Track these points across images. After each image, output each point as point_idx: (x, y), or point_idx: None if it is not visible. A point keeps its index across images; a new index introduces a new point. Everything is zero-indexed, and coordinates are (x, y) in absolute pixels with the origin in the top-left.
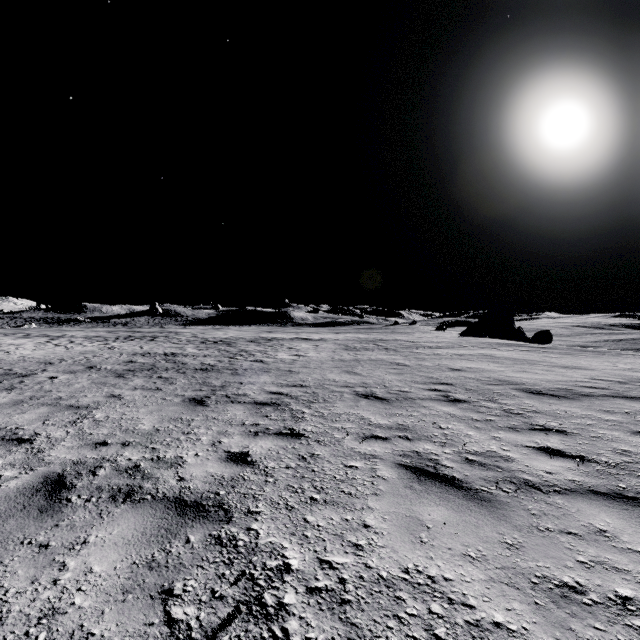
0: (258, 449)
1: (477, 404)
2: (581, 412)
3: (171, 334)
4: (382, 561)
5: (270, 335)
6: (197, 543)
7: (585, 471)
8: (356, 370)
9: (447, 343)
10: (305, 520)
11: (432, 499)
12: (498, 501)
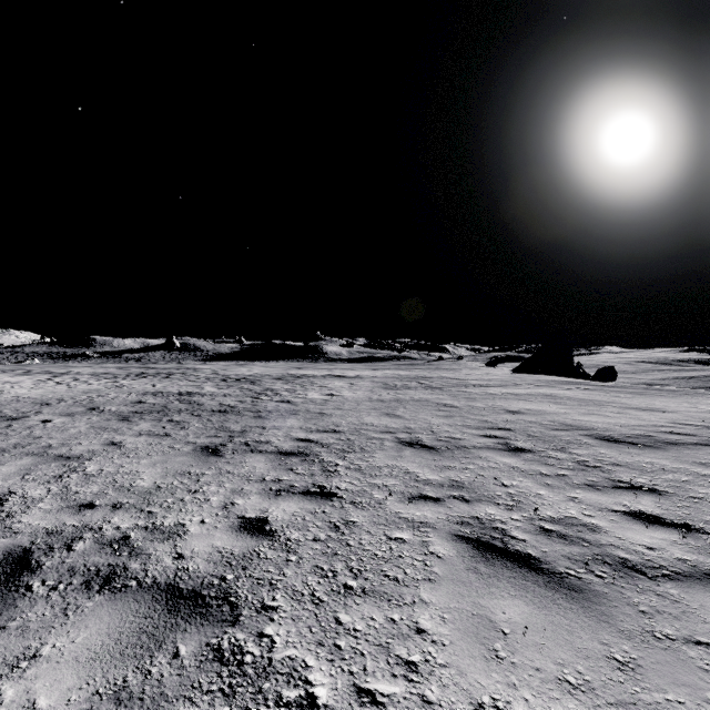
0: (279, 514)
1: (544, 454)
2: (671, 465)
3: (189, 371)
4: (445, 691)
5: (300, 372)
6: (188, 658)
7: (696, 546)
8: (397, 412)
9: (499, 381)
10: (337, 621)
11: (505, 588)
12: (592, 591)
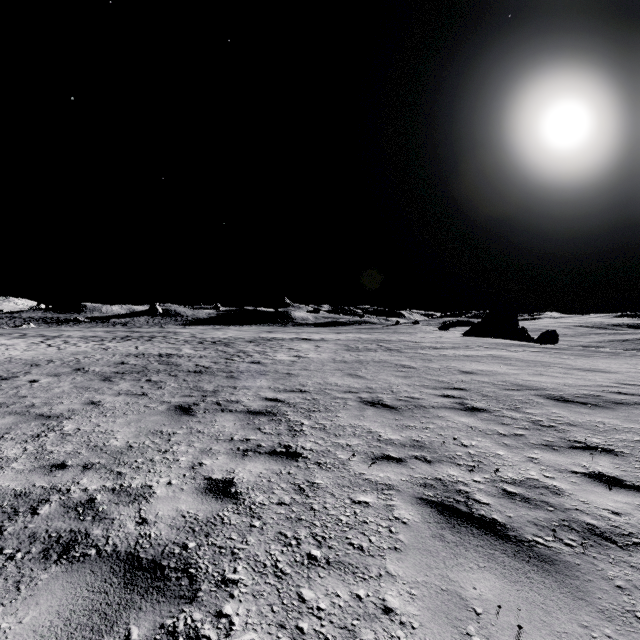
0: (245, 475)
1: (499, 414)
2: (622, 424)
3: (169, 334)
4: None
5: (270, 335)
6: None
7: None
8: (359, 373)
9: (452, 343)
10: (300, 597)
11: (473, 558)
12: (563, 562)
